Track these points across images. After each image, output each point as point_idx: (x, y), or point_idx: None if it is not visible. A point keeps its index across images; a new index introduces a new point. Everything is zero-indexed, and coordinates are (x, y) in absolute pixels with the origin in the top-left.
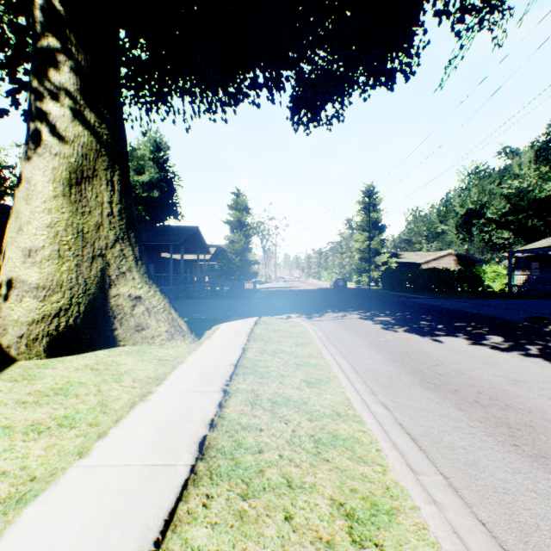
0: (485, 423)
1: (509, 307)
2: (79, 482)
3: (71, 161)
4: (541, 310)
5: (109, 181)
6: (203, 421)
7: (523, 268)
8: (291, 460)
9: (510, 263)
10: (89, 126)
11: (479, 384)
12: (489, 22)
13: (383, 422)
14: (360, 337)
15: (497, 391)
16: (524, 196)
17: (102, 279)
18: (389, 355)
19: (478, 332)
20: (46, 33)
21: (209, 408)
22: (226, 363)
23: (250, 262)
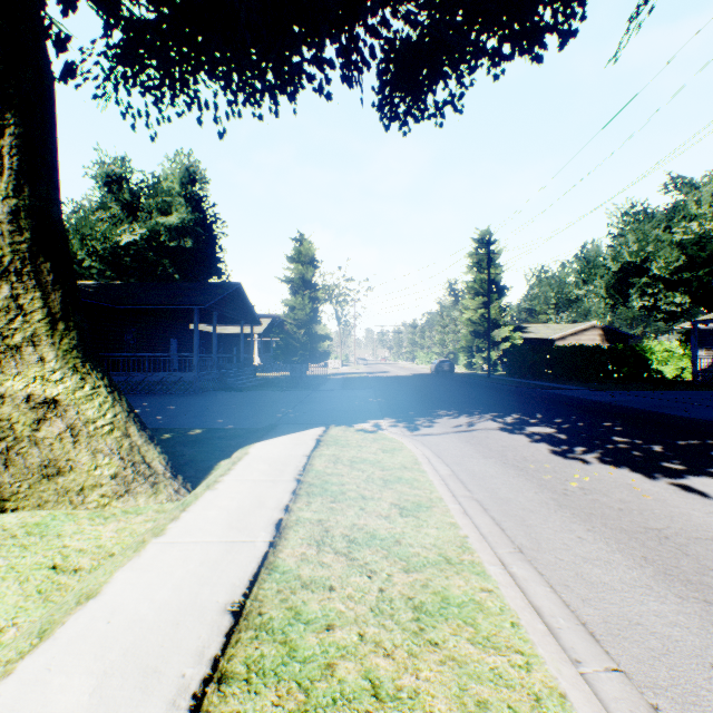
0: None
1: None
2: None
3: None
4: None
5: None
6: None
7: (709, 345)
8: None
9: (695, 338)
10: None
11: None
12: None
13: None
14: (524, 477)
15: None
16: (707, 244)
17: None
18: (631, 548)
19: None
20: None
21: None
22: (213, 602)
23: (318, 337)
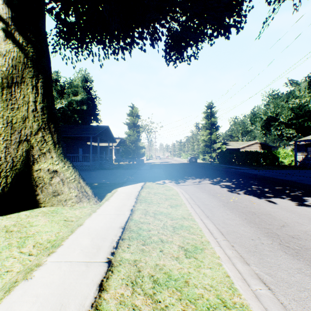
0: None
1: (302, 175)
2: None
3: (2, 69)
4: None
5: (34, 86)
6: None
7: (303, 151)
8: None
9: (296, 148)
10: (18, 45)
11: None
12: None
13: None
14: (215, 198)
15: None
16: (302, 108)
17: (27, 158)
18: (242, 216)
19: (295, 194)
20: None
21: (88, 292)
22: (116, 226)
23: (140, 147)
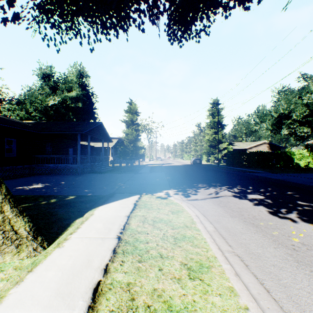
0: None
1: None
2: None
3: None
4: None
5: None
6: None
7: None
8: None
9: None
10: None
11: None
12: None
13: None
14: (262, 233)
15: None
16: None
17: None
18: None
19: None
20: None
21: None
22: None
23: (139, 147)
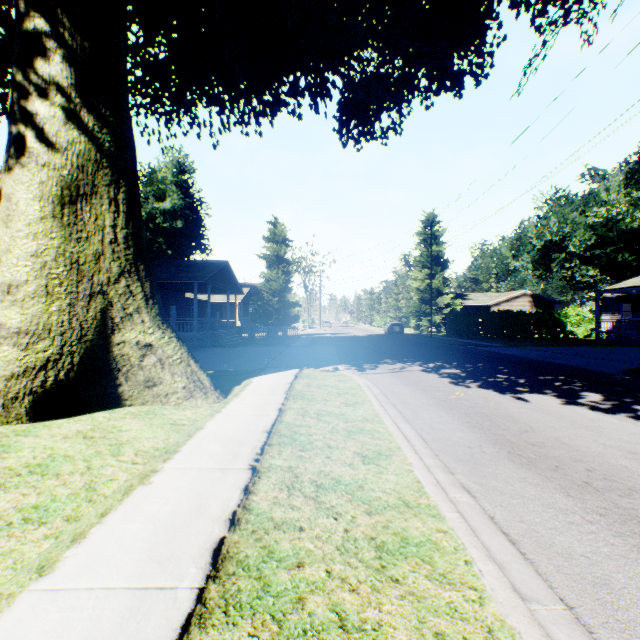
0: (606, 516)
1: (600, 357)
2: (29, 620)
3: (63, 174)
4: (639, 360)
5: (113, 199)
6: (221, 515)
7: (613, 310)
8: (344, 580)
9: (597, 305)
10: (87, 131)
11: (587, 458)
12: (578, 13)
13: (467, 514)
14: (425, 394)
15: (612, 468)
16: (613, 226)
17: (103, 322)
18: (464, 419)
19: (569, 388)
20: (32, 12)
21: (231, 495)
22: (257, 430)
23: (289, 303)
